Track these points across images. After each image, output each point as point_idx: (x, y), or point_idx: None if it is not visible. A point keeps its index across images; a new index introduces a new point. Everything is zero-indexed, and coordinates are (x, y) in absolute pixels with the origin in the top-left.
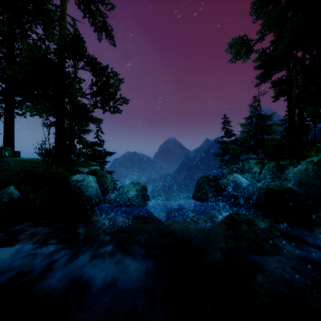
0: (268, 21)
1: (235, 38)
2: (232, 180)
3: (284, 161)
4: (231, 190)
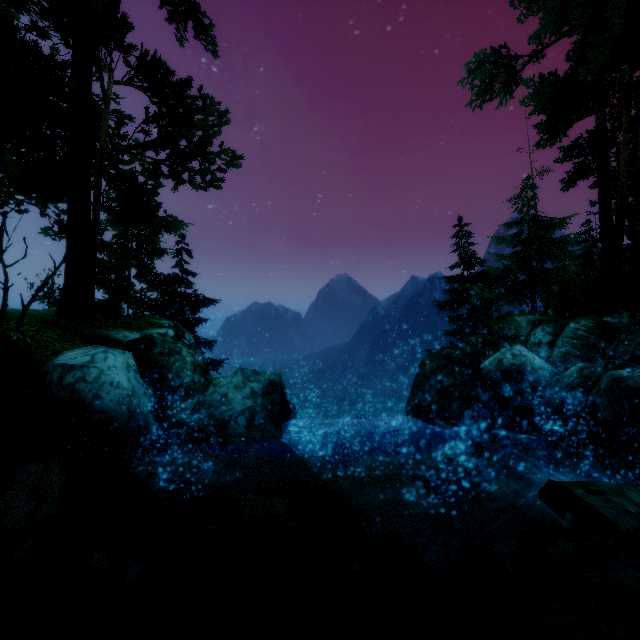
0: (556, 12)
1: (483, 53)
2: (511, 364)
3: (615, 316)
4: (510, 389)
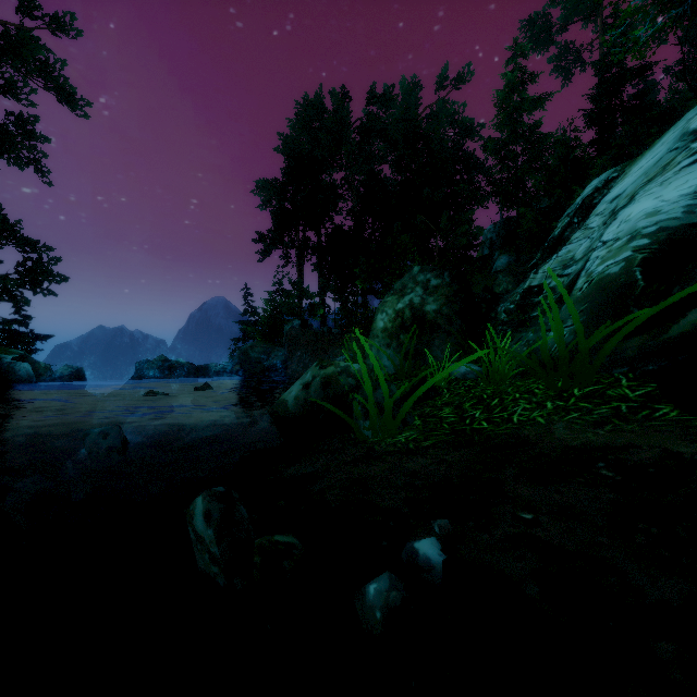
0: None
1: (262, 181)
2: None
3: None
4: None
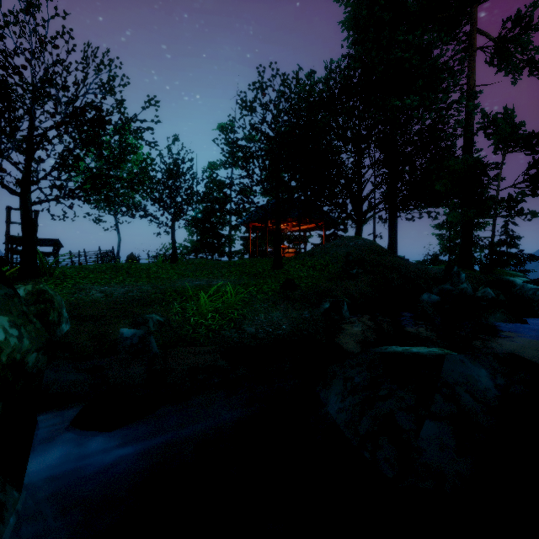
0: None
1: None
2: None
3: None
4: None
